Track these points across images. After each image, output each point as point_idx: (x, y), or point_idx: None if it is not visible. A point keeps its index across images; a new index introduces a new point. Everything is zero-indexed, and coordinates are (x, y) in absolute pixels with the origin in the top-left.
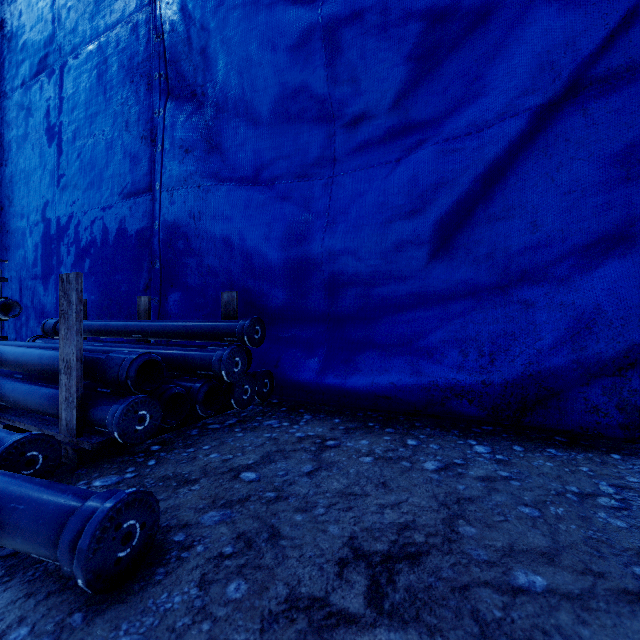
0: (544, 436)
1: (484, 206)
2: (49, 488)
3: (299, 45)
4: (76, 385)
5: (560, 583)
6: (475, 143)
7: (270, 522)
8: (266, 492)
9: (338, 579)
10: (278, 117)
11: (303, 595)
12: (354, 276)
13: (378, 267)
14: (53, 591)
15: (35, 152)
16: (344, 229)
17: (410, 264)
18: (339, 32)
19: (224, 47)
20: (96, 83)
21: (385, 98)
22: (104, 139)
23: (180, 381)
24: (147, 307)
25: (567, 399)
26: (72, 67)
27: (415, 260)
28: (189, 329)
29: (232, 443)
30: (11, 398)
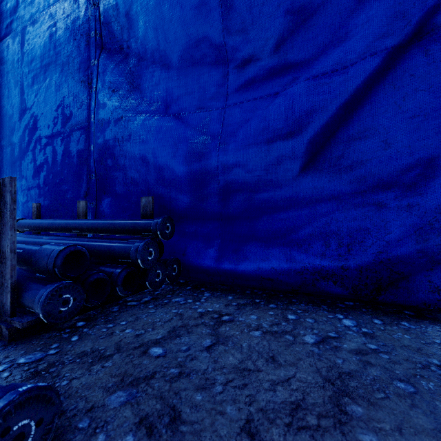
0: (395, 310)
1: (347, 128)
2: None
3: (201, 4)
4: (10, 273)
5: None
6: (340, 77)
7: (172, 403)
8: (170, 368)
9: None
10: (184, 62)
11: None
12: (243, 184)
13: (262, 177)
14: None
15: (4, 94)
16: (236, 147)
17: (288, 174)
18: None
19: (143, 9)
20: (48, 41)
21: (268, 44)
22: (54, 83)
23: (104, 267)
24: (84, 209)
25: (415, 281)
26: (31, 30)
27: (292, 171)
28: (115, 226)
29: (145, 319)
30: None
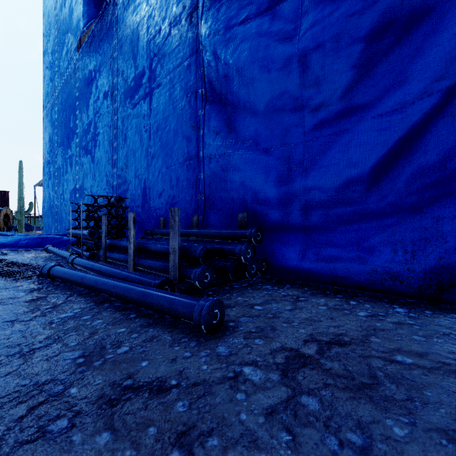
0: (454, 308)
1: (407, 155)
2: (184, 296)
3: (283, 67)
4: (178, 259)
5: (421, 363)
6: (400, 116)
7: (271, 324)
8: (268, 314)
9: (303, 345)
10: (270, 109)
11: (287, 347)
12: (317, 202)
13: (333, 197)
14: (190, 332)
15: (138, 139)
16: (311, 174)
17: (355, 194)
18: (308, 57)
19: (239, 72)
20: (168, 99)
21: (338, 92)
22: (173, 129)
23: (220, 261)
24: (197, 222)
25: None
26: (156, 92)
27: (358, 192)
28: (221, 234)
29: (247, 294)
30: (145, 265)
